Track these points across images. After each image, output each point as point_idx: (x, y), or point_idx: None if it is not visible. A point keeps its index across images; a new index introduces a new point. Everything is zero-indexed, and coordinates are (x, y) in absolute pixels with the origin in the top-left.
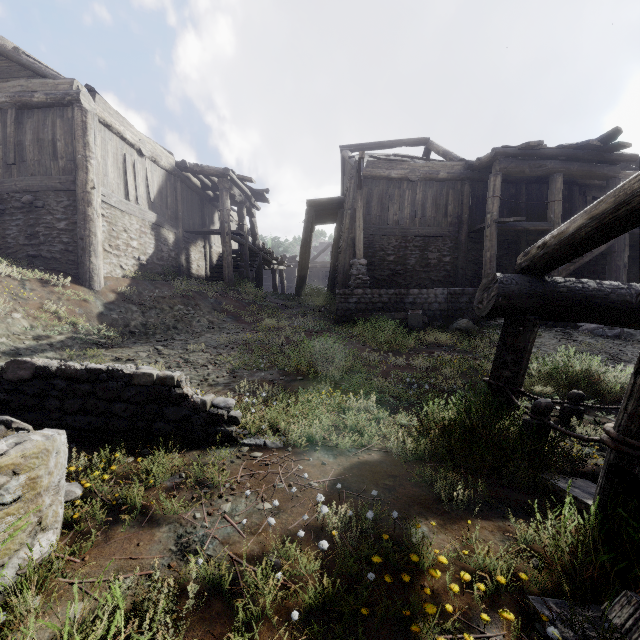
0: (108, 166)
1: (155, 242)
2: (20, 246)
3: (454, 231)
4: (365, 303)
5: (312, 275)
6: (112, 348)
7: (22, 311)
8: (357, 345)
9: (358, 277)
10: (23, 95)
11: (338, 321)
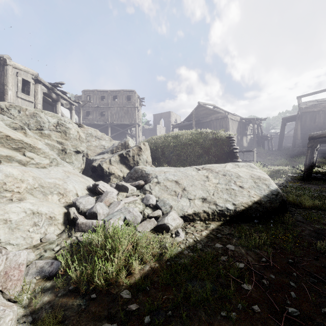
0: (230, 127)
1: (237, 140)
2: None
3: None
4: (300, 152)
5: (287, 140)
6: None
7: None
8: (293, 162)
9: (298, 145)
10: (217, 117)
11: (290, 157)
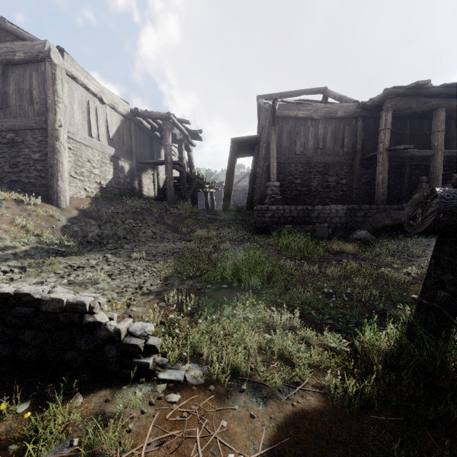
0: (74, 110)
1: (113, 170)
2: (5, 173)
3: (349, 159)
4: (278, 217)
5: (235, 196)
6: (69, 256)
7: None
8: (273, 253)
9: (272, 196)
10: (8, 54)
11: (256, 232)
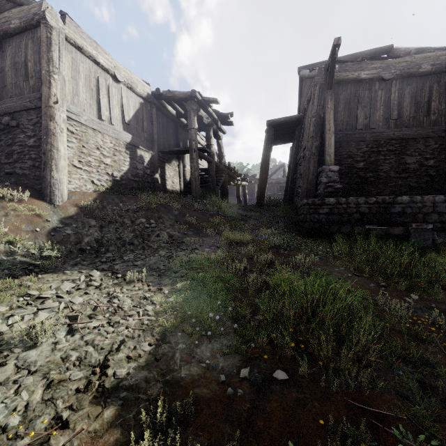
0: (79, 86)
1: (130, 160)
2: (1, 165)
3: (439, 130)
4: (338, 214)
5: (268, 189)
6: (42, 273)
7: None
8: (348, 275)
9: (328, 185)
10: (4, 24)
11: (306, 234)
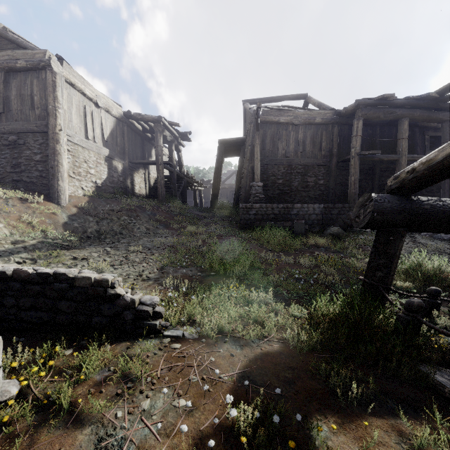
0: (72, 114)
1: (108, 170)
2: (7, 173)
3: (326, 161)
4: (261, 214)
5: (222, 193)
6: (72, 249)
7: (4, 222)
8: (256, 246)
9: (256, 195)
10: (9, 62)
11: (241, 228)
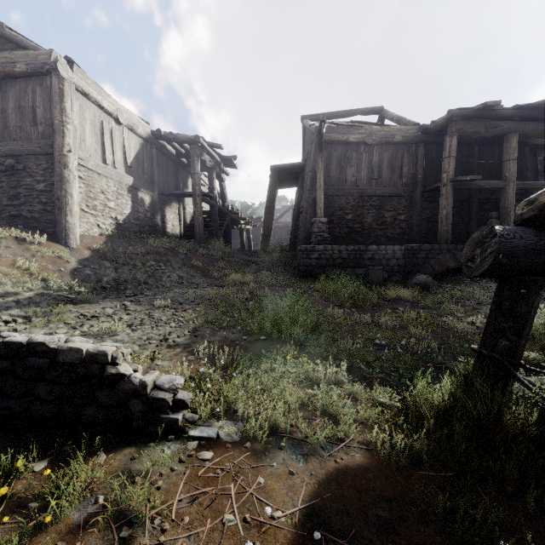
0: (86, 132)
1: (132, 203)
2: (3, 206)
3: (409, 191)
4: (326, 259)
5: (275, 234)
6: (81, 304)
7: None
8: (320, 300)
9: (319, 234)
10: (6, 66)
11: (300, 276)
